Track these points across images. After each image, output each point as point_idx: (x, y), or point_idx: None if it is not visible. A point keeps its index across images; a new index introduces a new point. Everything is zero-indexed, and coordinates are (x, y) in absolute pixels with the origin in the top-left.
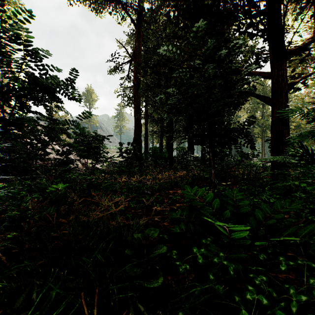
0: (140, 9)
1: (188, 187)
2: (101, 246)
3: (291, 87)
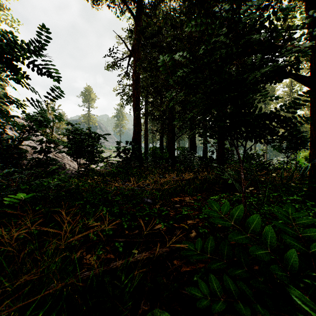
0: (139, 0)
1: (214, 202)
2: None
3: None
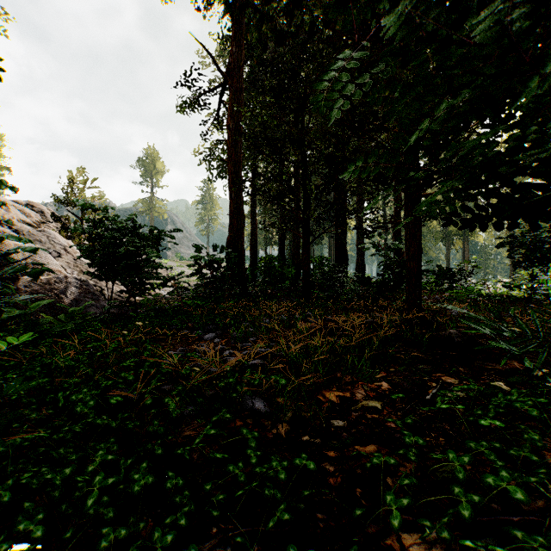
0: None
1: None
2: None
3: None
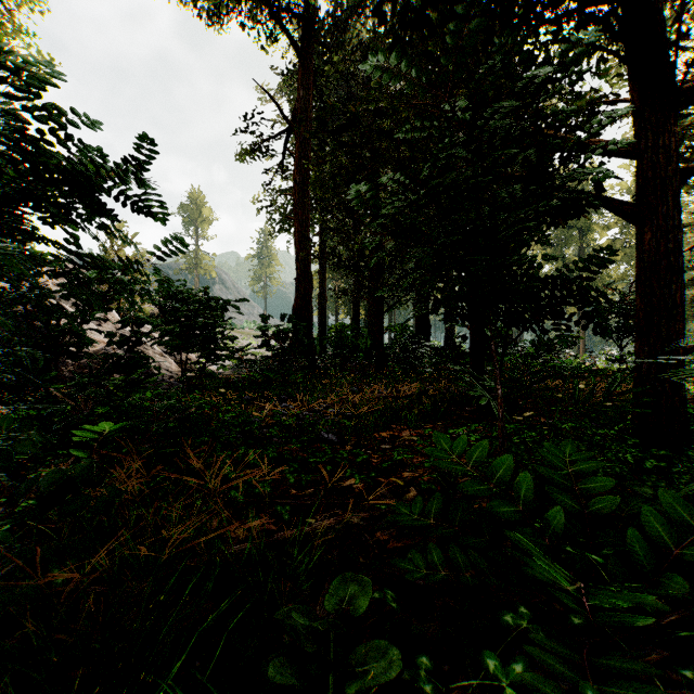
0: (308, 12)
1: (443, 436)
2: (192, 645)
3: (686, 177)
